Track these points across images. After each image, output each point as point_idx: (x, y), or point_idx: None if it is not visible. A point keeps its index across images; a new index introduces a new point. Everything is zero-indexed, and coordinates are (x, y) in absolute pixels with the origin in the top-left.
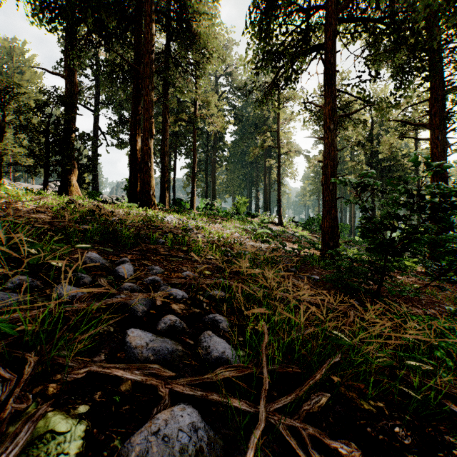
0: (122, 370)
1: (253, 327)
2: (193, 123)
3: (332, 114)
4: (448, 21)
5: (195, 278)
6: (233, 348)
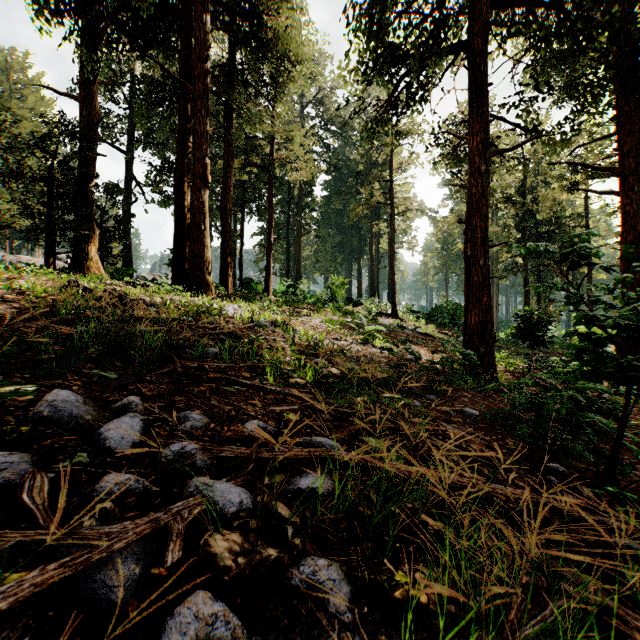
0: None
1: (407, 592)
2: (268, 168)
3: (483, 148)
4: None
5: (268, 443)
6: None
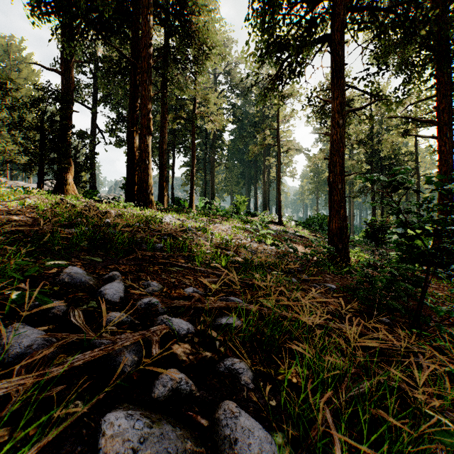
0: None
1: (285, 377)
2: (192, 120)
3: (341, 108)
4: None
5: (201, 299)
6: (265, 425)
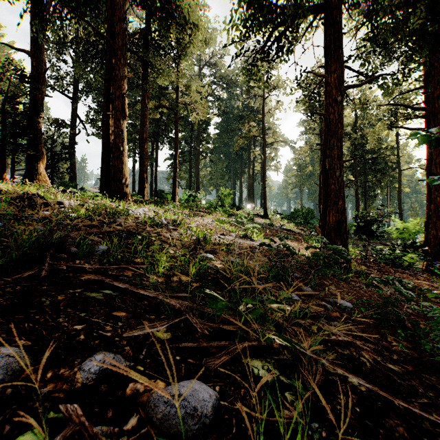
0: None
1: None
2: (174, 109)
3: (339, 83)
4: None
5: (83, 434)
6: None
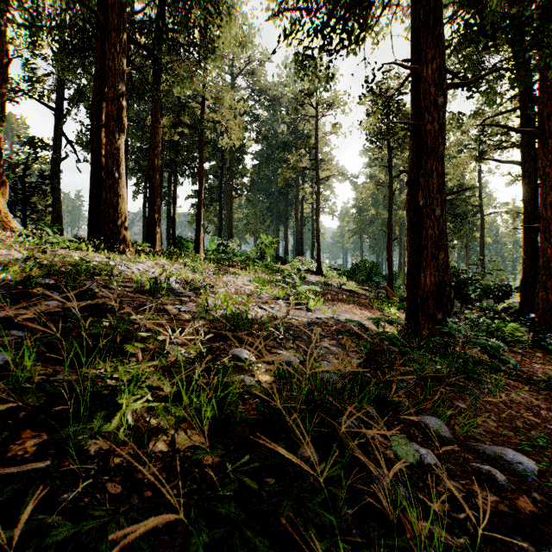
0: None
1: None
2: (198, 128)
3: (440, 77)
4: None
5: None
6: None
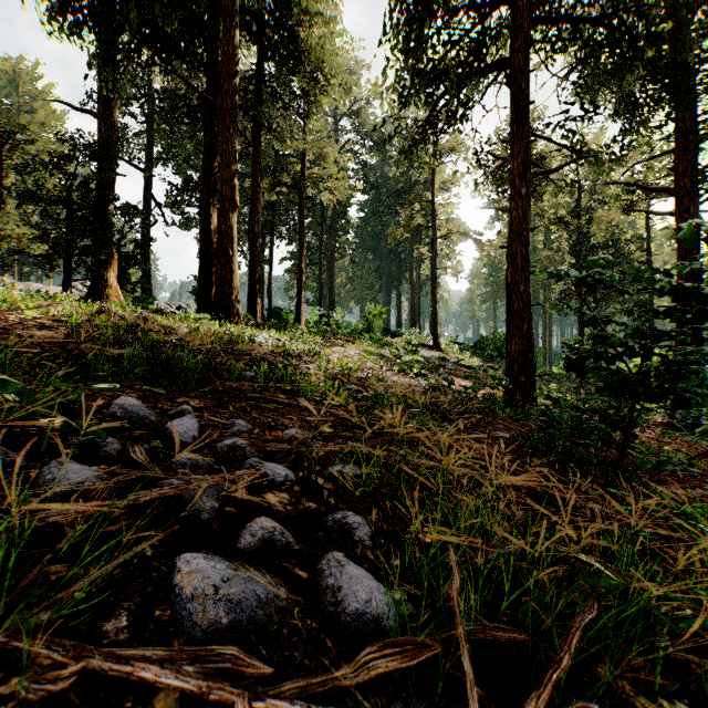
0: (157, 664)
1: (416, 535)
2: (299, 188)
3: (524, 170)
4: (701, 28)
5: (306, 441)
6: (382, 583)
